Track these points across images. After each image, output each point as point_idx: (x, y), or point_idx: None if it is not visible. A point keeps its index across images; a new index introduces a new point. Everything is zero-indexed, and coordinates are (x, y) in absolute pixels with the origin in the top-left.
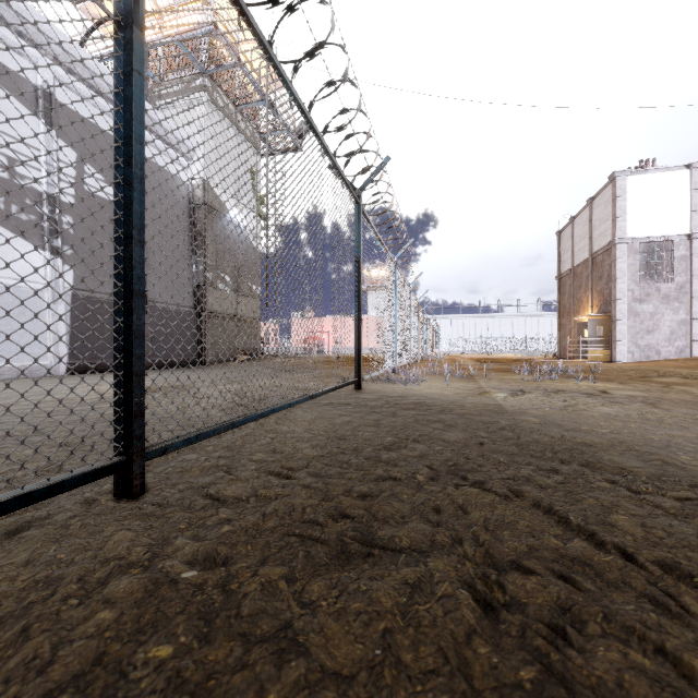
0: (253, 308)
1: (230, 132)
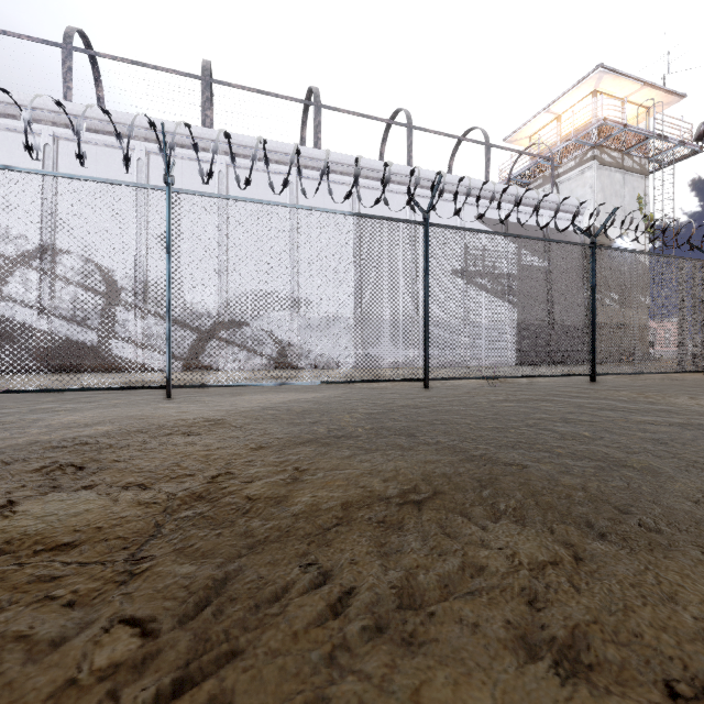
0: (640, 316)
1: (616, 177)
